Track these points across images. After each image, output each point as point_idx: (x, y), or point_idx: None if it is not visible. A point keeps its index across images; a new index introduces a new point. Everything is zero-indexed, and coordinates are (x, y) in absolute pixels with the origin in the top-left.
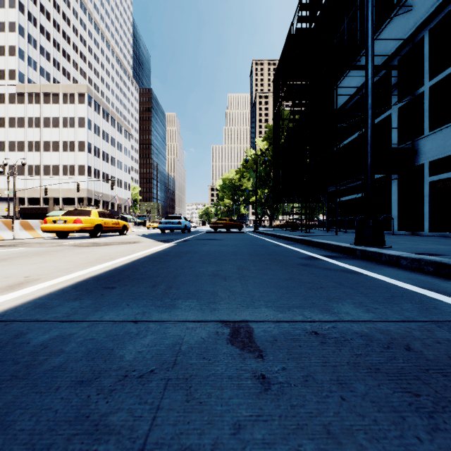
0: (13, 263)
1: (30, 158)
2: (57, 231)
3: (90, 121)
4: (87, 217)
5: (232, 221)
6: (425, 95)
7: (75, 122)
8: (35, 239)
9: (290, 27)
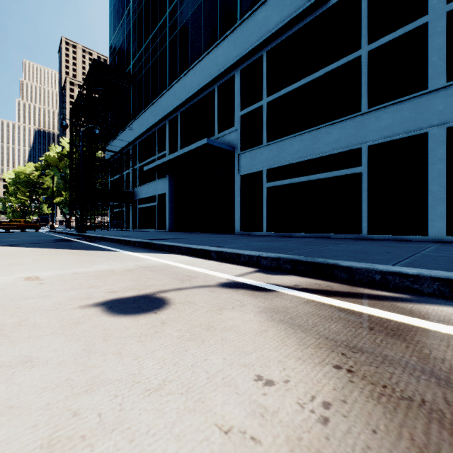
0: None
1: None
2: None
3: None
4: None
5: (27, 223)
6: (138, 170)
7: None
8: None
9: (79, 93)
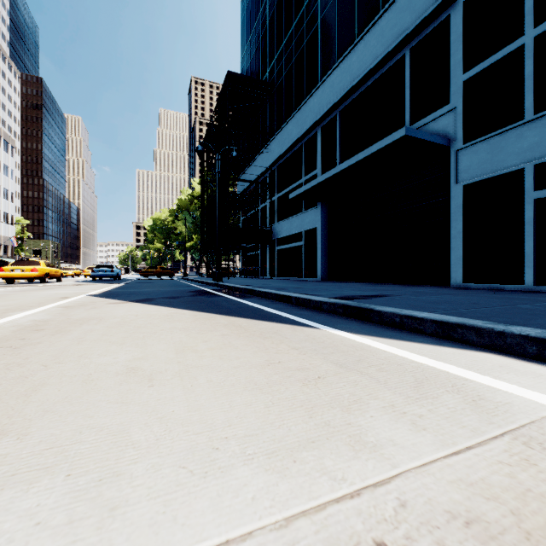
0: (65, 289)
1: None
2: (16, 278)
3: None
4: (40, 267)
5: (163, 269)
6: (276, 201)
7: None
8: None
9: (211, 120)
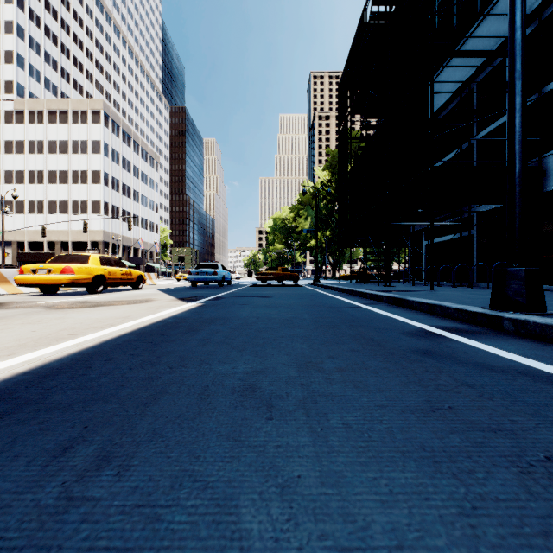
0: None
1: (32, 191)
2: (37, 284)
3: (107, 145)
4: (82, 265)
5: (285, 271)
6: None
7: (87, 147)
8: (6, 296)
9: (362, 12)
